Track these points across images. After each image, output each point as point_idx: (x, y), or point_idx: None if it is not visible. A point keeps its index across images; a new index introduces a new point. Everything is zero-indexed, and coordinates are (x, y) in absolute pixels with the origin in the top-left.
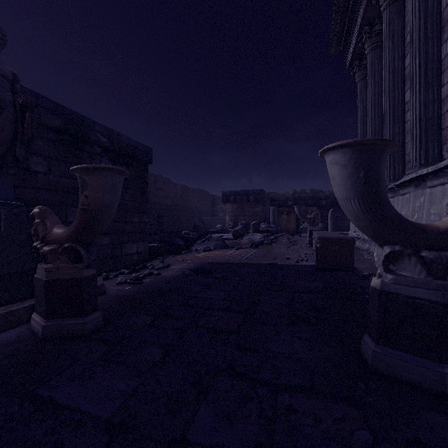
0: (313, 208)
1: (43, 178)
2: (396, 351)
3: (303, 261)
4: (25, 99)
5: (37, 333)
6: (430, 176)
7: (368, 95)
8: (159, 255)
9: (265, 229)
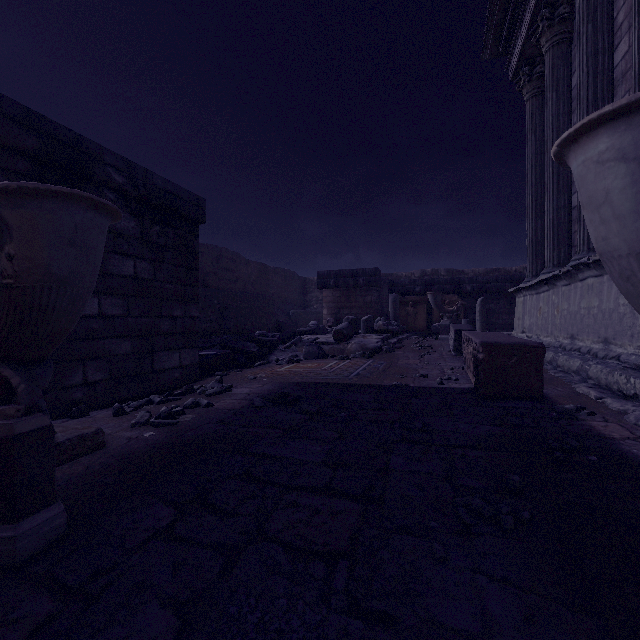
0: (452, 296)
1: None
2: None
3: (451, 381)
4: None
5: None
6: None
7: (547, 117)
8: (219, 368)
9: (383, 327)
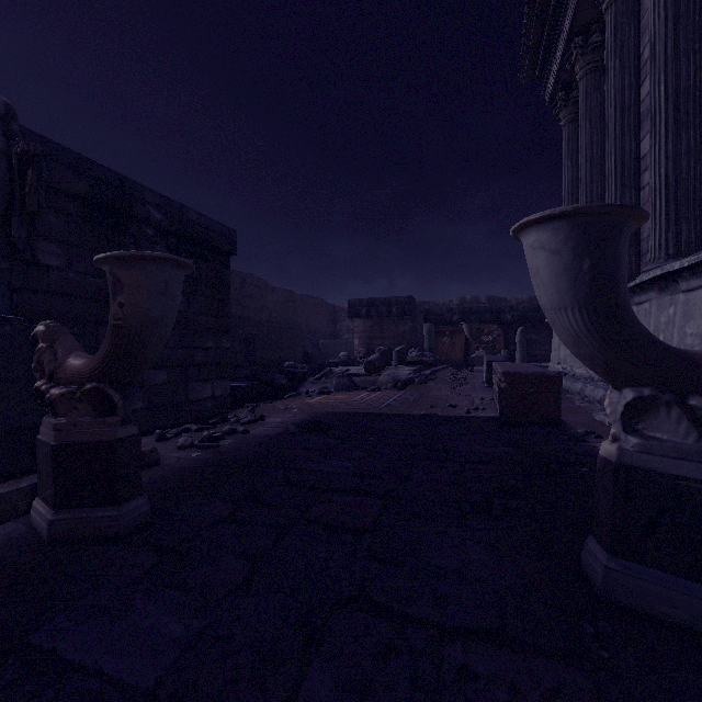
0: (491, 326)
1: (58, 277)
2: (645, 568)
3: (478, 410)
4: (26, 147)
5: (40, 532)
6: (685, 274)
7: (581, 146)
8: (249, 400)
9: (416, 359)
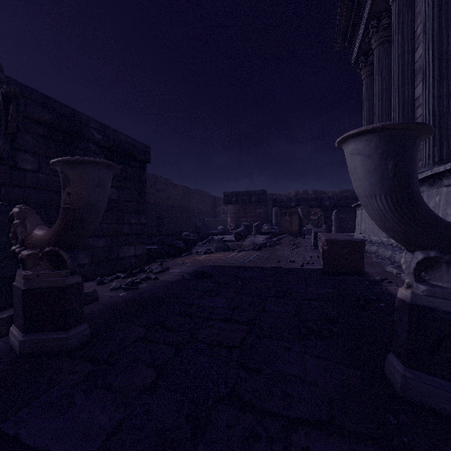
0: (316, 209)
1: (32, 177)
2: (431, 377)
3: (309, 264)
4: (8, 89)
5: (14, 349)
6: (447, 174)
7: (375, 92)
8: (159, 257)
9: (268, 230)
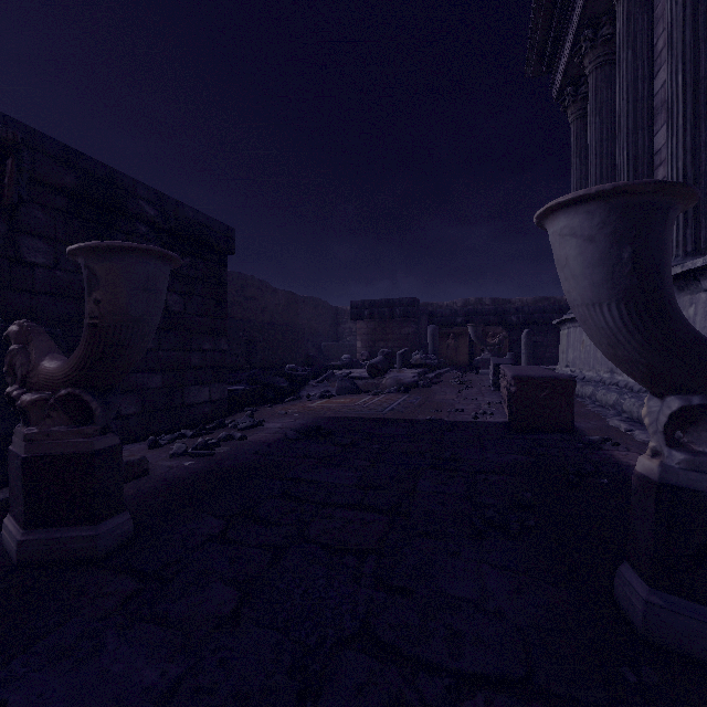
0: (496, 328)
1: (44, 276)
2: (694, 605)
3: (486, 415)
4: (4, 134)
5: (10, 554)
6: None
7: (590, 142)
8: (248, 404)
9: (421, 361)
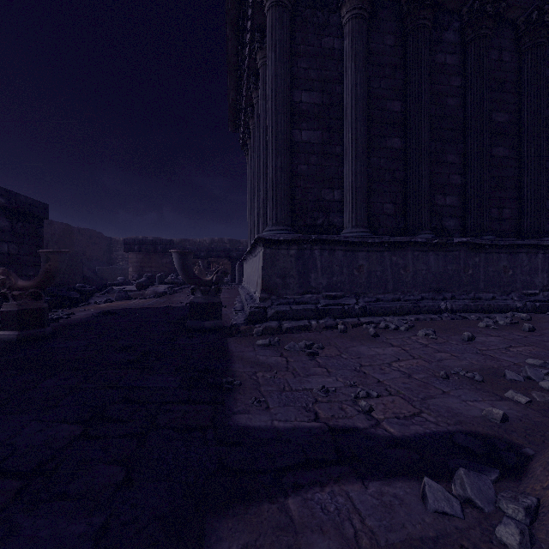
0: (224, 260)
1: None
2: (194, 321)
3: None
4: None
5: (10, 340)
6: (251, 252)
7: (249, 180)
8: (53, 308)
9: (171, 281)
